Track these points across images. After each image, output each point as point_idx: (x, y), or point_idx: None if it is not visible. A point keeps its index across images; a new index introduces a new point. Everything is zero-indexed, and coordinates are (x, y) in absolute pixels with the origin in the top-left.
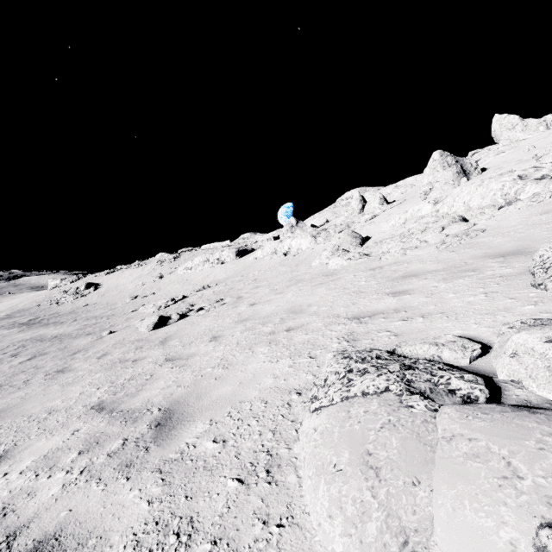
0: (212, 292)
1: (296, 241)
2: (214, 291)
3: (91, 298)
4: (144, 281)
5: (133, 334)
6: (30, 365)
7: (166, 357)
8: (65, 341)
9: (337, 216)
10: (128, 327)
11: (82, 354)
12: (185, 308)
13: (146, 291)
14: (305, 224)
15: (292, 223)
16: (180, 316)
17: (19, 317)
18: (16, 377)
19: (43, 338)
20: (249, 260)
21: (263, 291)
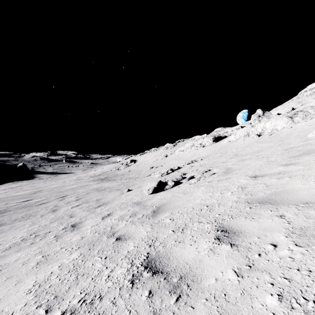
0: (199, 165)
1: (270, 122)
2: (200, 164)
3: (132, 167)
4: (157, 159)
5: (138, 194)
6: (72, 211)
7: (148, 251)
8: (104, 193)
9: (303, 103)
10: (140, 187)
11: (101, 209)
12: (178, 176)
13: (157, 164)
14: (271, 113)
15: (259, 114)
16: (174, 182)
17: (102, 176)
18: (52, 223)
19: (100, 189)
20: (224, 143)
21: (255, 163)
